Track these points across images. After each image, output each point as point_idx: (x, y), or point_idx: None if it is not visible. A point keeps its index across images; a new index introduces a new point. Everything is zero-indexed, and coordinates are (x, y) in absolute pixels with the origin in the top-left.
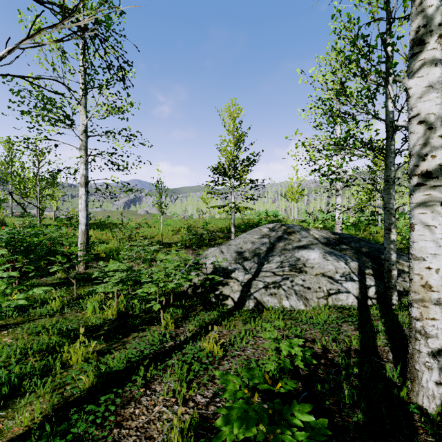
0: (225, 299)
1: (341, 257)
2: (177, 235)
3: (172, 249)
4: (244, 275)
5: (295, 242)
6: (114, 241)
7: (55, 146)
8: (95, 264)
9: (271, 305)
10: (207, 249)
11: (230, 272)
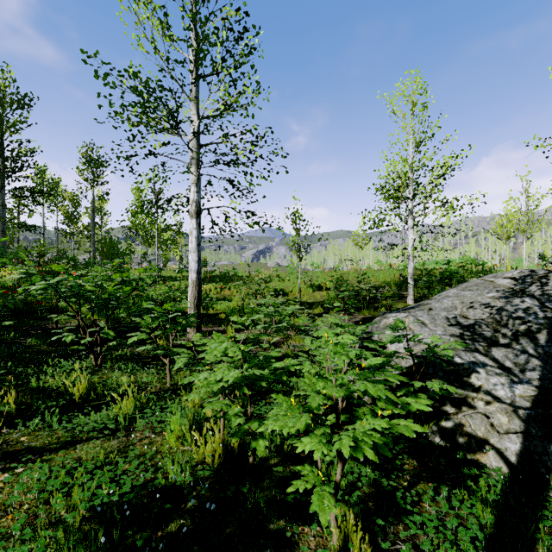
0: (475, 448)
1: None
2: (320, 291)
3: (314, 312)
4: (511, 386)
5: None
6: (239, 297)
7: (162, 166)
8: (211, 328)
9: None
10: (383, 315)
11: (463, 372)
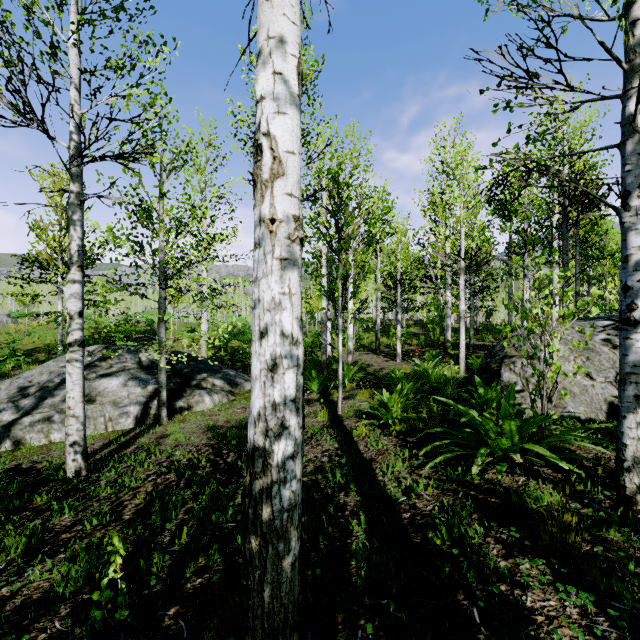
0: None
1: (144, 382)
2: None
3: None
4: (13, 415)
5: (104, 369)
6: None
7: None
8: None
9: (35, 441)
10: None
11: None
